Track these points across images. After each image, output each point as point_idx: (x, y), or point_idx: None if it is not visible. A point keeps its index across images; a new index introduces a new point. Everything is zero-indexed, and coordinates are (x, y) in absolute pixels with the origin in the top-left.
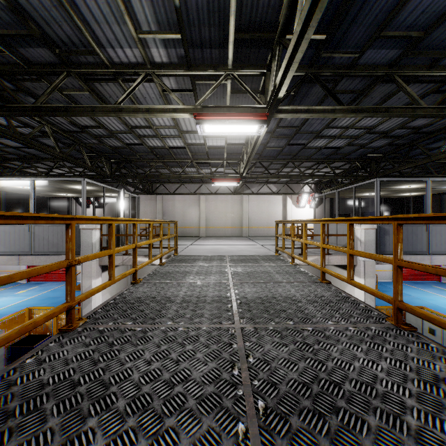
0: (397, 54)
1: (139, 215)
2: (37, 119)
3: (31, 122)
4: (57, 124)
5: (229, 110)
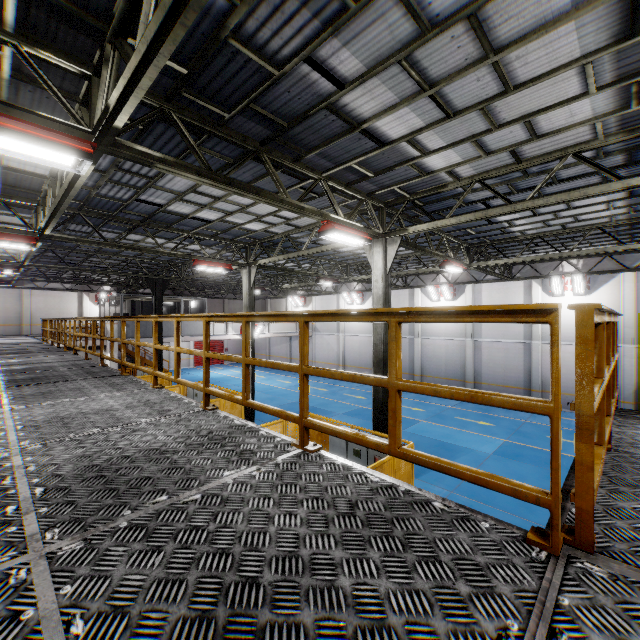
0: (95, 250)
1: None
2: None
3: None
4: None
5: None
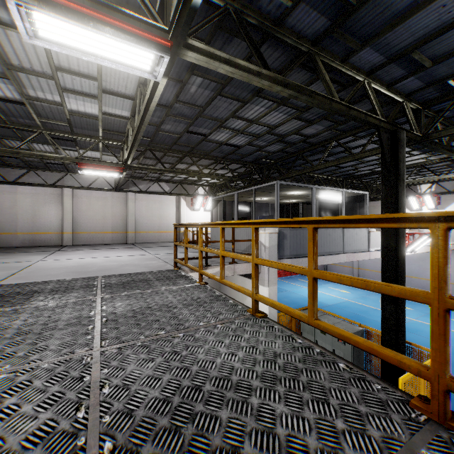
0: (324, 28)
1: None
2: None
3: None
4: None
5: (96, 8)
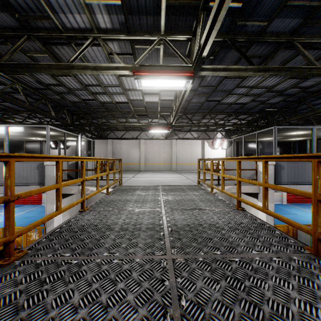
0: (298, 23)
1: (93, 154)
2: (9, 78)
3: (5, 81)
4: (26, 82)
5: (162, 68)
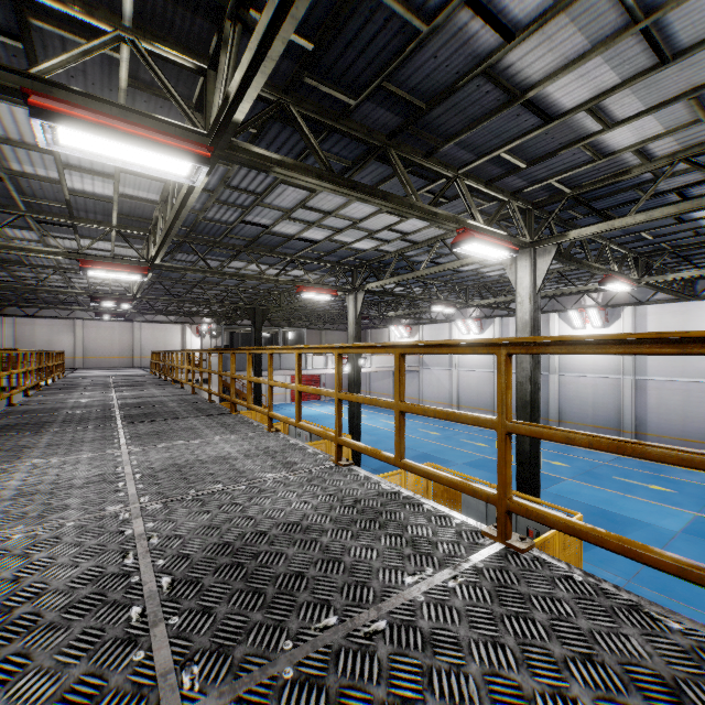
0: (198, 280)
1: None
2: None
3: None
4: None
5: (111, 295)
